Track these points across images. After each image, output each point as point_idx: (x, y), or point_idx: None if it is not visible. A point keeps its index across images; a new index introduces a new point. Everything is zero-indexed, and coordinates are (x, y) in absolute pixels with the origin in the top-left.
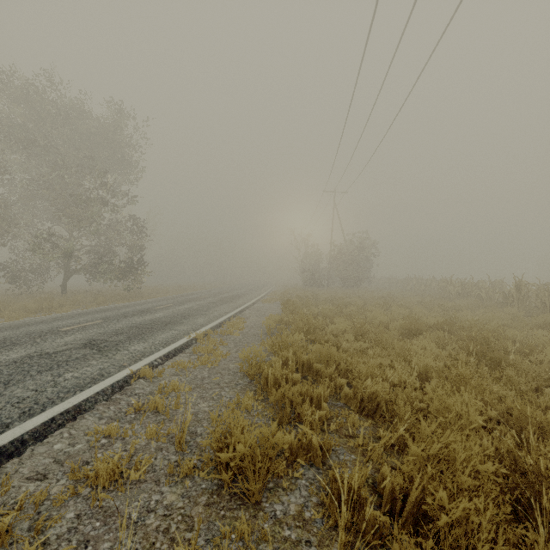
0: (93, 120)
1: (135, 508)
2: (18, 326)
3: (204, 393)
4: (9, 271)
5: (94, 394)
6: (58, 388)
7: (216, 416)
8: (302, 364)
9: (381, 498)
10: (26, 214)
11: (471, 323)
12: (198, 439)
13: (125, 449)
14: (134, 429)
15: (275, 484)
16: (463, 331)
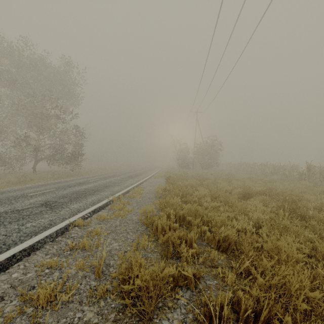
0: (51, 68)
1: (63, 323)
2: (2, 192)
3: (116, 236)
4: (1, 159)
5: (43, 238)
6: (20, 234)
7: (122, 255)
8: (179, 217)
9: (237, 313)
10: (11, 125)
11: (282, 190)
12: (111, 269)
13: (60, 277)
14: (68, 262)
15: (163, 303)
16: (278, 195)
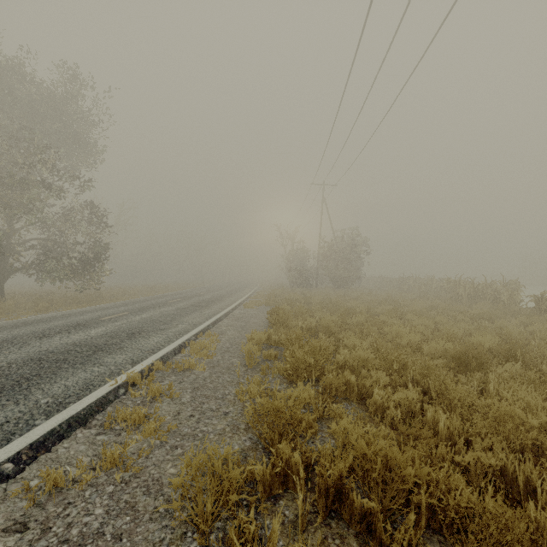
0: (34, 84)
1: None
2: None
3: None
4: None
5: None
6: None
7: None
8: (326, 491)
9: None
10: None
11: None
12: None
13: None
14: None
15: None
16: (541, 360)
